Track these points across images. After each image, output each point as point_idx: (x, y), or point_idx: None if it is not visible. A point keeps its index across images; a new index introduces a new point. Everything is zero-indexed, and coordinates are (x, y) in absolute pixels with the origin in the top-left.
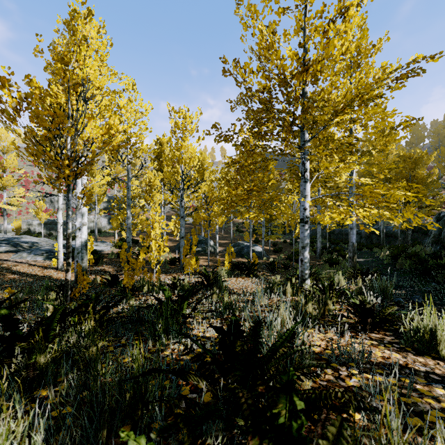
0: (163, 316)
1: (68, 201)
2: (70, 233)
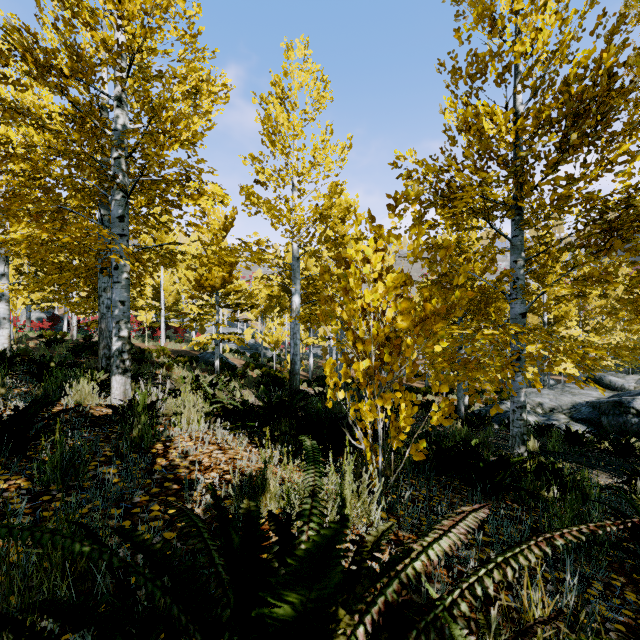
0: None
1: None
2: None
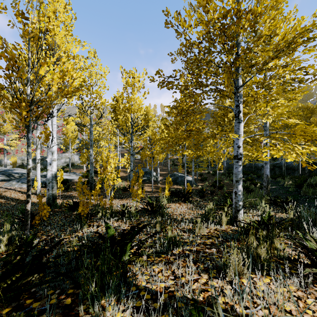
0: (100, 271)
1: (28, 140)
2: (30, 169)
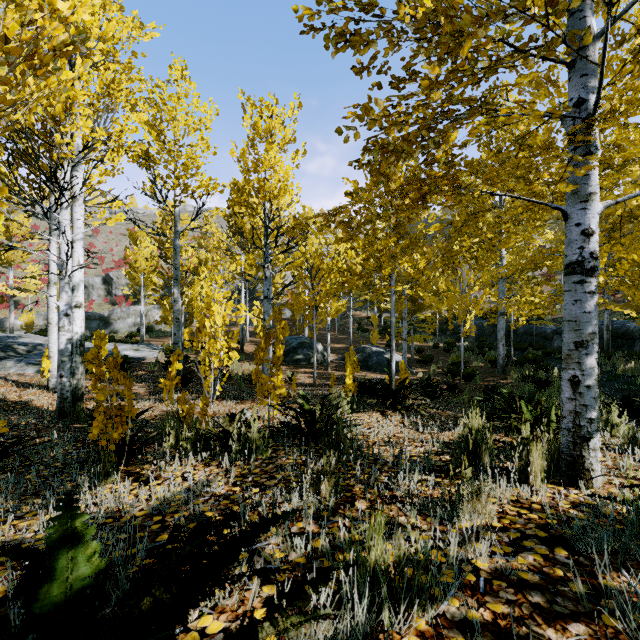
0: None
1: None
2: None
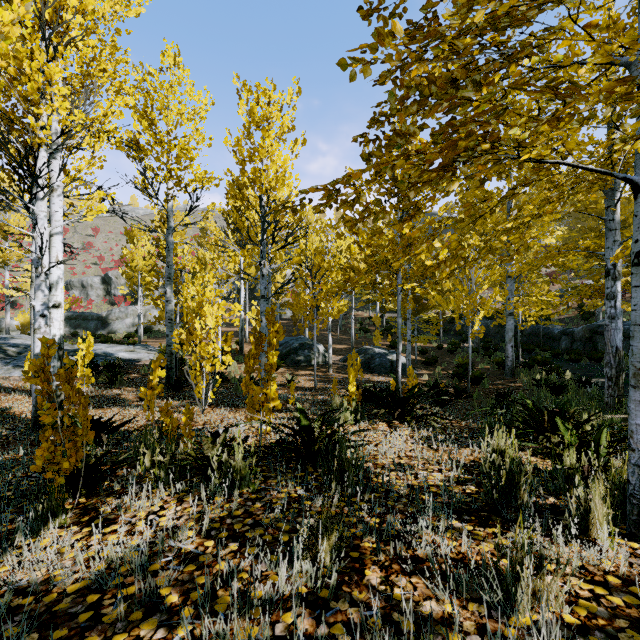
0: None
1: None
2: None
